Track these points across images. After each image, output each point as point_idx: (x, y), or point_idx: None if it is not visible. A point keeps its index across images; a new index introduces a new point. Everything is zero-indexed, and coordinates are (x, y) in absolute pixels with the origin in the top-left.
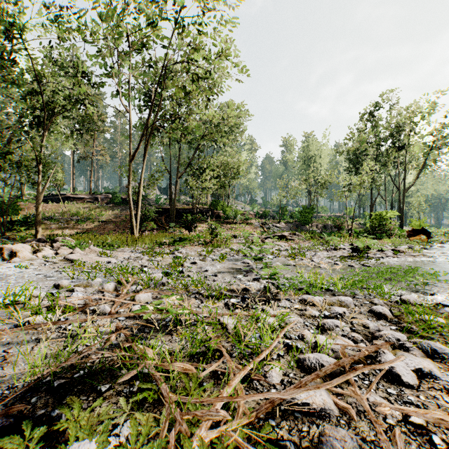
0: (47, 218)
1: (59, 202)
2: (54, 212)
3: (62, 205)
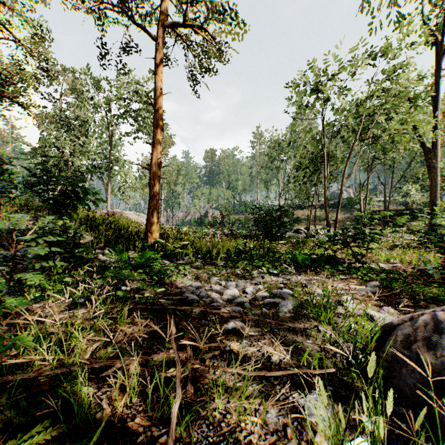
0: (302, 219)
1: (300, 209)
2: (303, 215)
3: (306, 211)
